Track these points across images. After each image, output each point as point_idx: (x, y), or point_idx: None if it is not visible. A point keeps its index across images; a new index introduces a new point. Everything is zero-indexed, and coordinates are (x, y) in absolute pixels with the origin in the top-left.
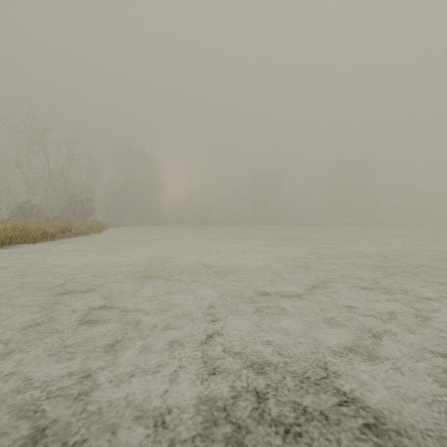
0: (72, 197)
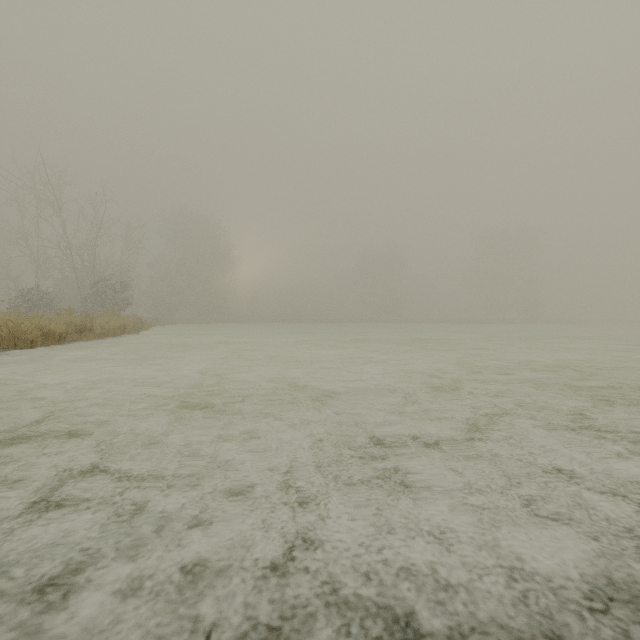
0: (101, 281)
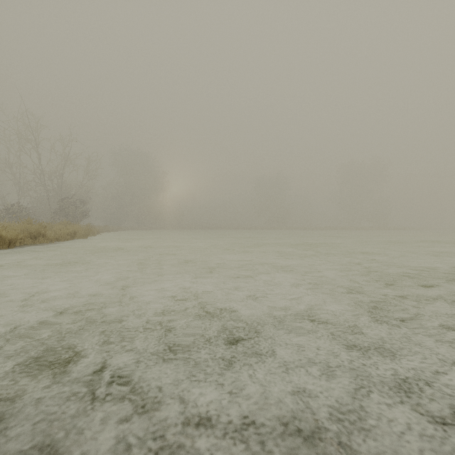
0: (65, 199)
